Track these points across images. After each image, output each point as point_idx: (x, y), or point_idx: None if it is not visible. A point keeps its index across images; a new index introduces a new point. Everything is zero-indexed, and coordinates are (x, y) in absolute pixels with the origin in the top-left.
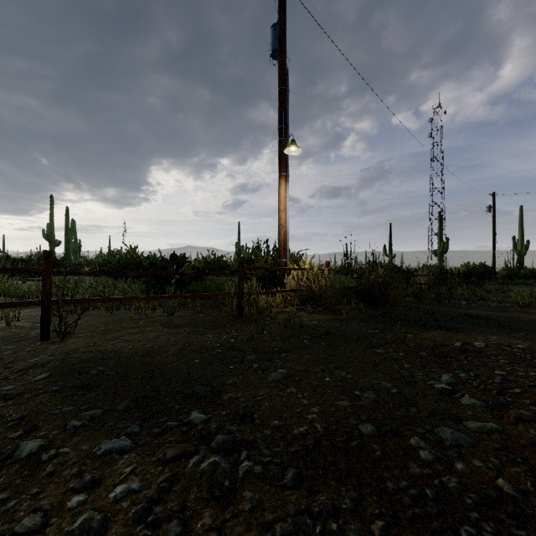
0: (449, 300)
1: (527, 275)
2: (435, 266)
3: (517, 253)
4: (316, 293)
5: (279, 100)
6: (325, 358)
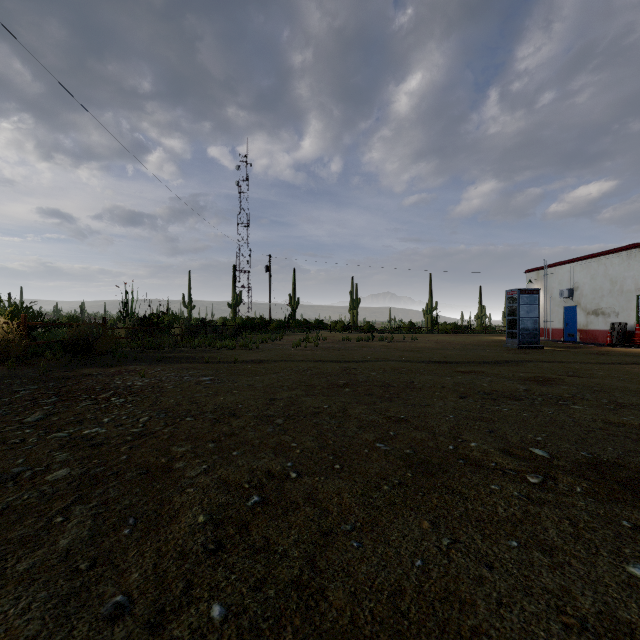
0: (174, 348)
1: (297, 326)
2: (188, 319)
3: (292, 308)
4: None
5: None
6: None
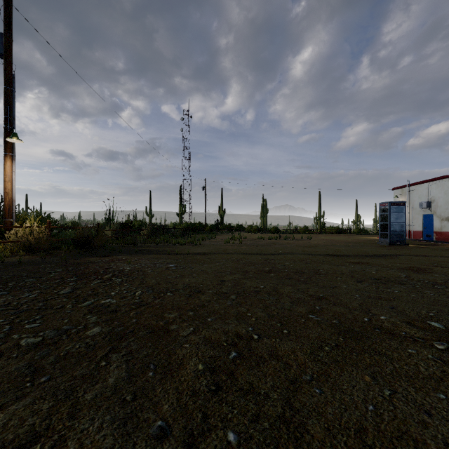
0: (144, 243)
1: (224, 228)
2: (152, 224)
3: (220, 216)
4: (34, 243)
5: (4, 95)
6: (2, 271)
